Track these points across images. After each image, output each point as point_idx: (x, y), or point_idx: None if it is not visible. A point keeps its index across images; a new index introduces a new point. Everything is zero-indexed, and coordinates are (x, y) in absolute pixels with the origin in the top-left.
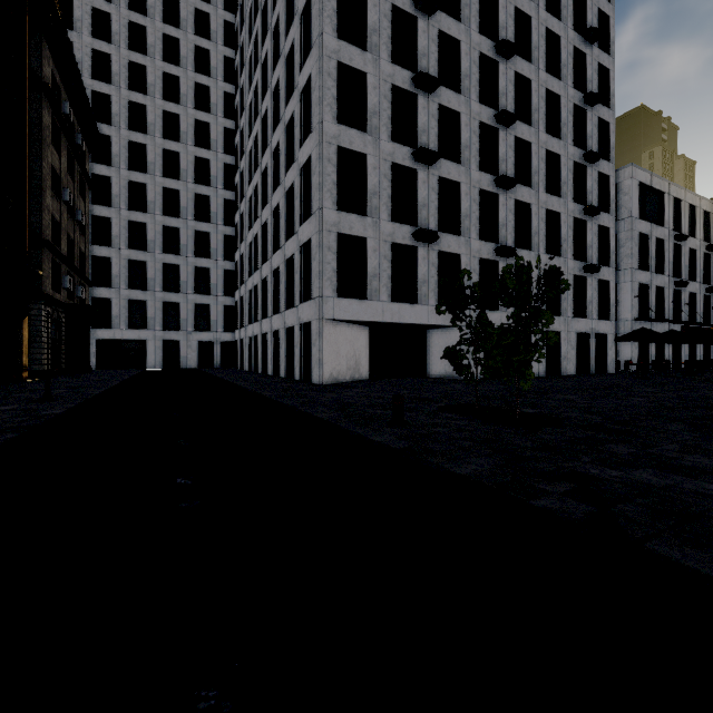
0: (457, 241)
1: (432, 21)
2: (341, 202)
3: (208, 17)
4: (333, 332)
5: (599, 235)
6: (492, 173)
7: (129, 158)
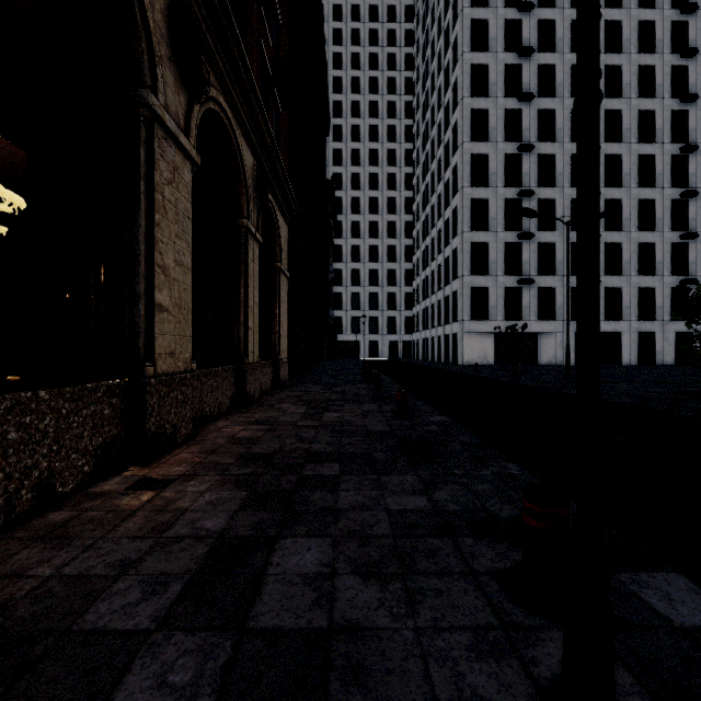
0: (552, 279)
1: (533, 151)
2: (473, 270)
3: (395, 127)
4: (469, 338)
5: None
6: None
7: (351, 231)
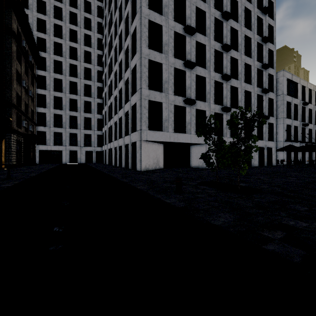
0: (204, 104)
1: (193, 2)
2: (150, 85)
3: (90, 4)
4: (146, 146)
5: (269, 102)
6: (220, 73)
7: (54, 68)
